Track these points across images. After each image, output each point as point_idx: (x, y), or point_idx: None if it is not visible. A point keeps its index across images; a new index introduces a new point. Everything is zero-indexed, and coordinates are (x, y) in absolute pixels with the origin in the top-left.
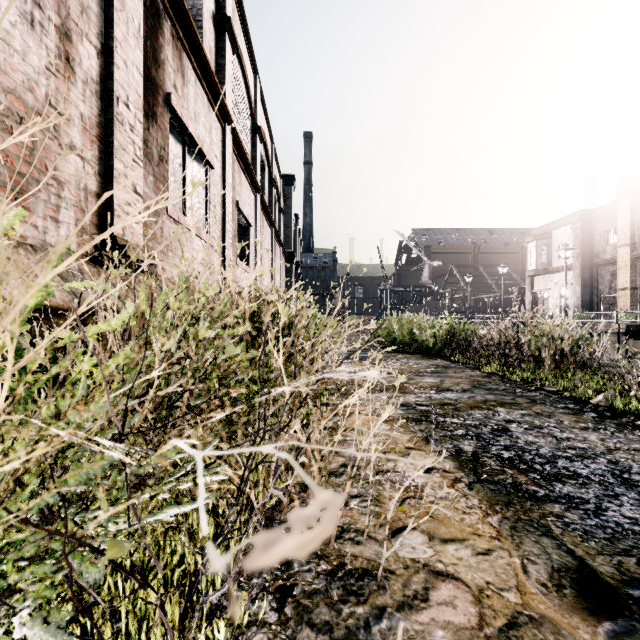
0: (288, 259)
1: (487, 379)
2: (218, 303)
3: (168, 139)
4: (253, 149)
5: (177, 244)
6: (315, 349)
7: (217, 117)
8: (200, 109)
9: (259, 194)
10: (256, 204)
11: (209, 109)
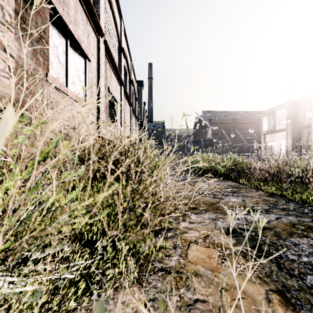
0: (140, 125)
1: (273, 198)
2: (40, 142)
3: (48, 26)
4: (119, 60)
5: (58, 104)
6: (156, 182)
7: (93, 30)
8: (79, 19)
9: (123, 86)
10: (121, 91)
11: (87, 22)
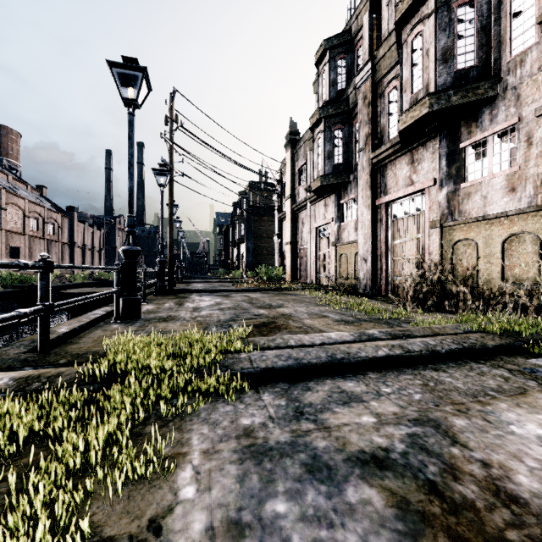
0: (72, 245)
1: None
2: None
3: None
4: (24, 222)
5: None
6: None
7: None
8: None
9: (28, 234)
10: (25, 238)
11: None
